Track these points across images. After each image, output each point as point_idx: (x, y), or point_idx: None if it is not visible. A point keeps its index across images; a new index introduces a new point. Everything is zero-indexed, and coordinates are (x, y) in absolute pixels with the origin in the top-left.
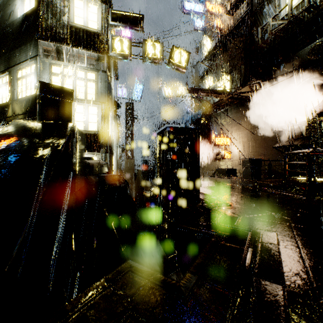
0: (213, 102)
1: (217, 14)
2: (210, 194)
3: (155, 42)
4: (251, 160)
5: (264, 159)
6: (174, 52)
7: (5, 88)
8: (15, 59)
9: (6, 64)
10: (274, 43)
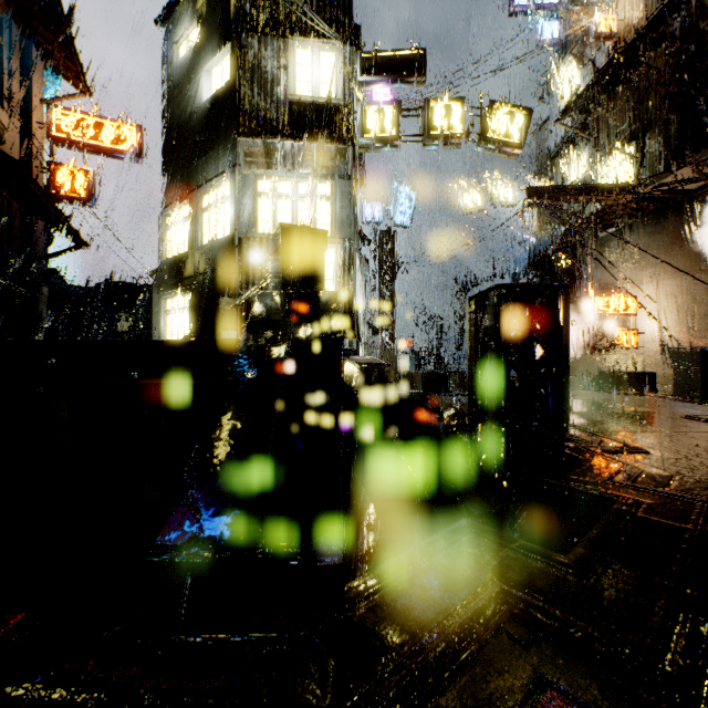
0: (588, 212)
1: (599, 1)
2: (591, 428)
3: (451, 101)
4: (698, 352)
5: None
6: (493, 115)
7: (183, 227)
8: (199, 177)
9: (185, 186)
10: None
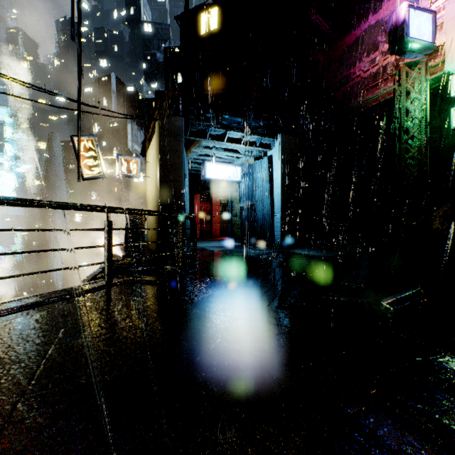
0: None
1: None
2: None
3: None
4: None
5: None
6: None
7: None
8: None
9: None
10: None
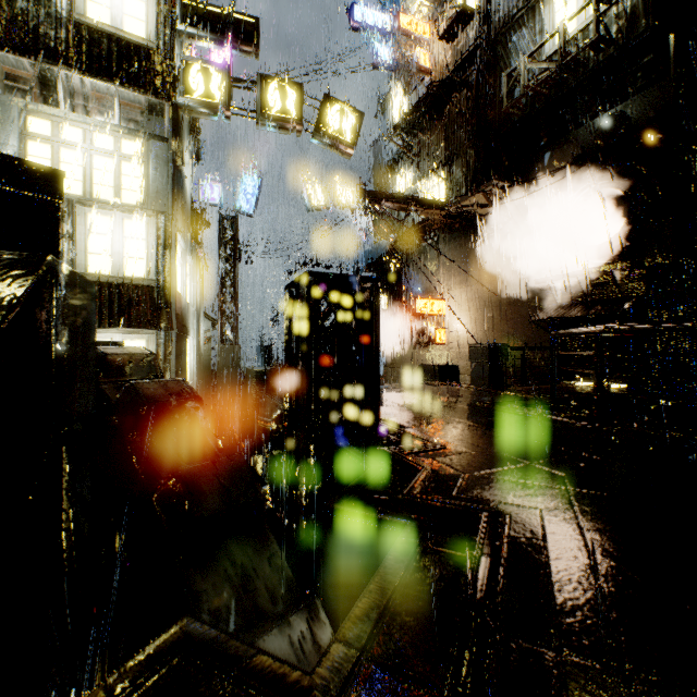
0: (413, 223)
1: (420, 37)
2: (404, 423)
3: (286, 83)
4: (487, 348)
5: (514, 344)
6: (328, 109)
7: None
8: None
9: None
10: (533, 108)
